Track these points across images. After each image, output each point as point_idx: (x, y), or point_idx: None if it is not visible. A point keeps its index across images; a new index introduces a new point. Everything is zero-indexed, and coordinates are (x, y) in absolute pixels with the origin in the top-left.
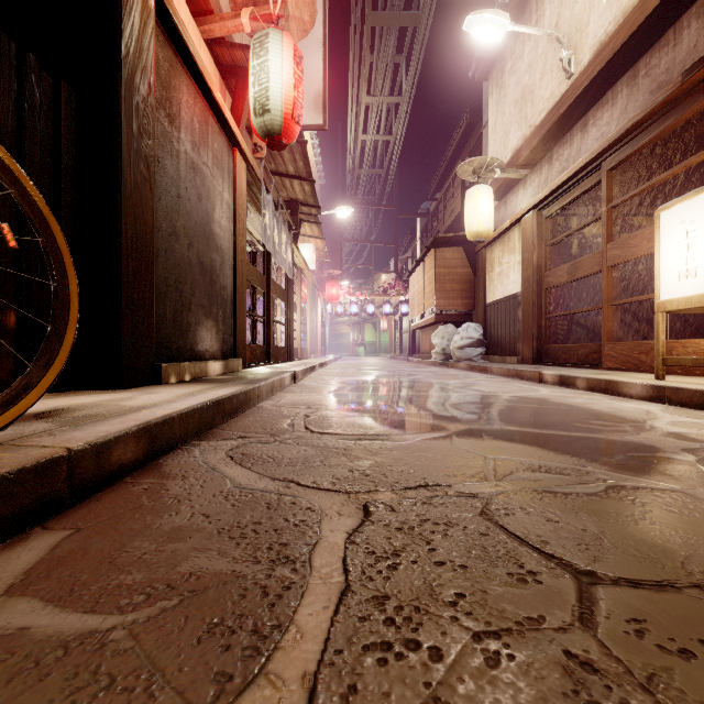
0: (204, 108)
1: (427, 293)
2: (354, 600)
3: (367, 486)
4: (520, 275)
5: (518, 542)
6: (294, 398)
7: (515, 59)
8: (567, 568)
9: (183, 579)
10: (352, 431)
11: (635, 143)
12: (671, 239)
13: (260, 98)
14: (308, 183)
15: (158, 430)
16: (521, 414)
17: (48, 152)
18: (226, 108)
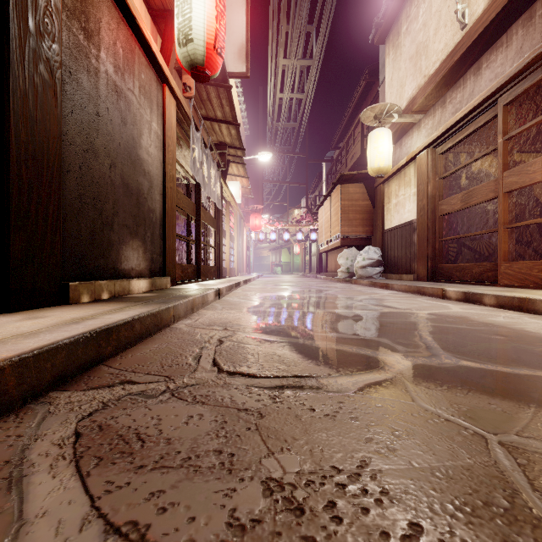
0: (129, 36)
1: (333, 222)
2: None
3: None
4: (416, 205)
5: None
6: (213, 316)
7: (410, 22)
8: None
9: None
10: (271, 370)
11: (534, 76)
12: None
13: (183, 28)
14: (234, 127)
15: None
16: (459, 338)
17: None
18: (152, 40)
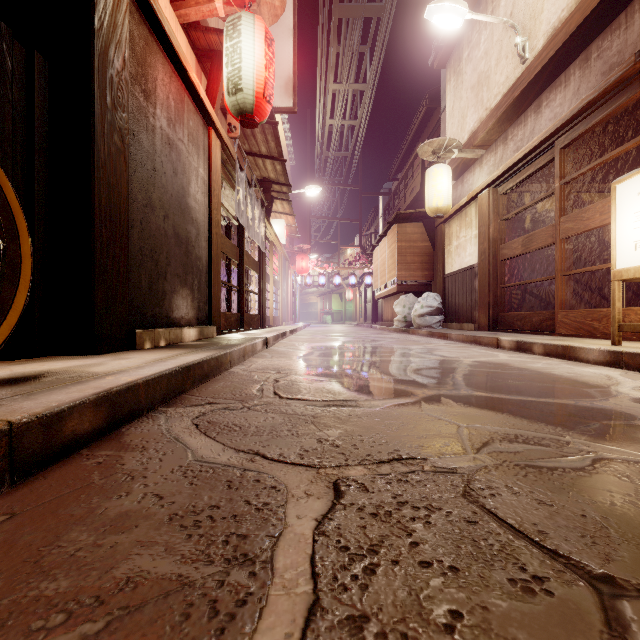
0: (179, 87)
1: (389, 265)
2: (325, 622)
3: (337, 460)
4: (477, 248)
5: (513, 533)
6: (265, 363)
7: (471, 48)
8: (578, 571)
9: (116, 588)
10: (321, 397)
11: (588, 122)
12: (627, 210)
13: (233, 78)
14: (279, 162)
15: (121, 398)
16: (486, 379)
17: (21, 121)
18: (200, 88)
